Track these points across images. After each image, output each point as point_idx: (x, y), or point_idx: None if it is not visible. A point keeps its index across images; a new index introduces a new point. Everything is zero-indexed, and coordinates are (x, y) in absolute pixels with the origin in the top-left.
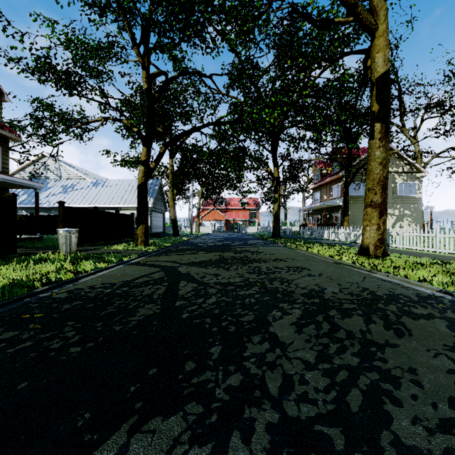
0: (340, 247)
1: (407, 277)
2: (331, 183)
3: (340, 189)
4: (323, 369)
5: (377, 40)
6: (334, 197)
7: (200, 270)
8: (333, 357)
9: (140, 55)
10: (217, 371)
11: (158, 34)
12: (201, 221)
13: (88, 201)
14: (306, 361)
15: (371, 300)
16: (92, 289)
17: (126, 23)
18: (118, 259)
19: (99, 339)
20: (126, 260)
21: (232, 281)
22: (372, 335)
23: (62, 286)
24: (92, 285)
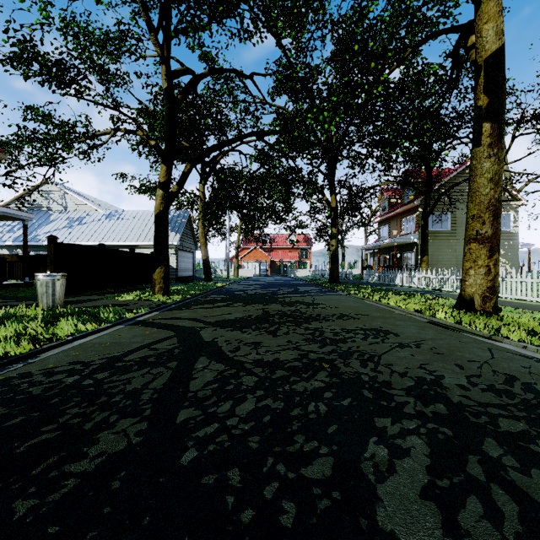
0: (423, 297)
1: None
2: (403, 215)
3: (414, 222)
4: None
5: (484, 6)
6: (406, 233)
7: (232, 335)
8: None
9: (158, 45)
10: None
11: (179, 9)
12: (240, 262)
13: (99, 237)
14: None
15: None
16: (46, 376)
17: (139, 1)
18: (117, 315)
19: None
20: (129, 317)
21: (282, 359)
22: None
23: (5, 367)
24: (53, 366)
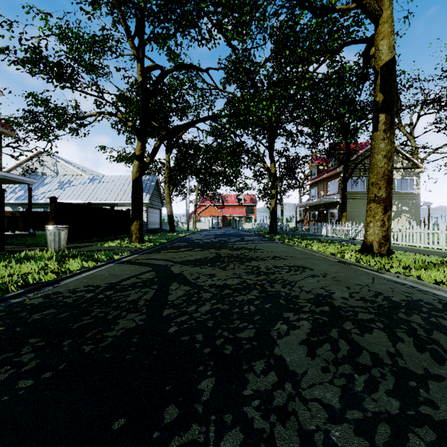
0: (340, 244)
1: (421, 279)
2: (328, 179)
3: (337, 185)
4: (353, 420)
5: (381, 27)
6: (331, 193)
7: (194, 270)
8: (364, 399)
9: (135, 48)
10: (208, 424)
11: (152, 24)
12: (198, 217)
13: (84, 197)
14: (328, 405)
15: (389, 308)
16: (72, 293)
17: (120, 14)
18: (108, 257)
19: (61, 366)
20: (117, 258)
21: (229, 284)
22: (404, 361)
23: (41, 289)
24: (74, 288)
